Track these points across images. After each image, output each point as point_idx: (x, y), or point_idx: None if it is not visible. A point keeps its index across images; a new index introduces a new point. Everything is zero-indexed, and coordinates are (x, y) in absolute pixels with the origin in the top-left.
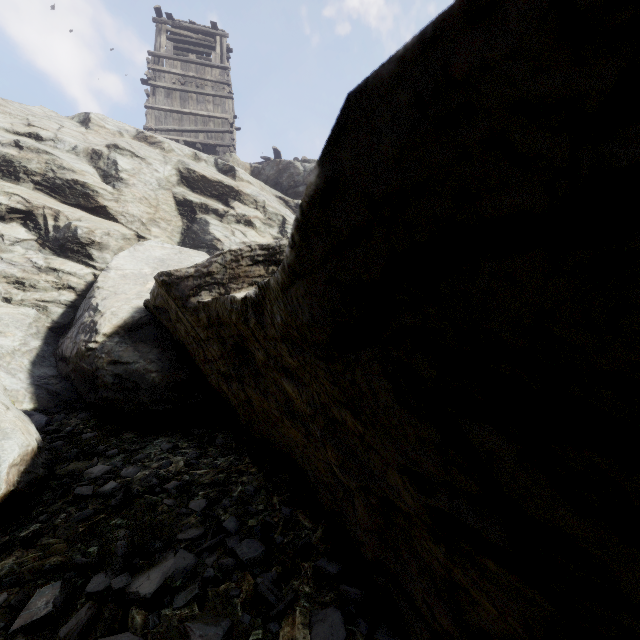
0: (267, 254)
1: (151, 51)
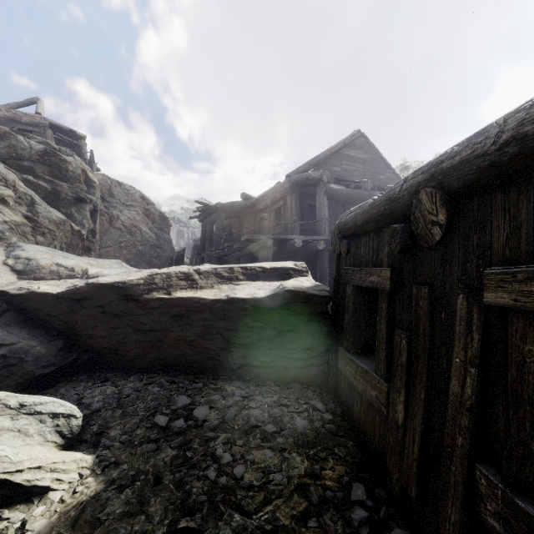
0: (185, 276)
1: None
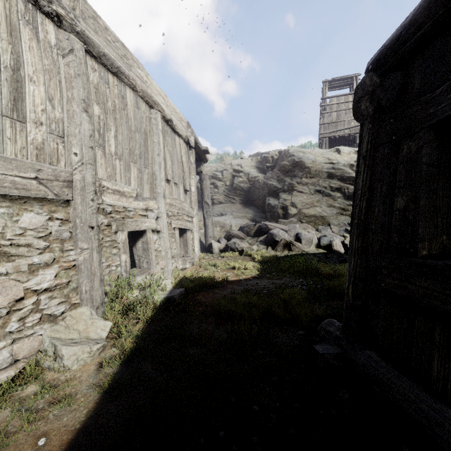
0: None
1: (322, 98)
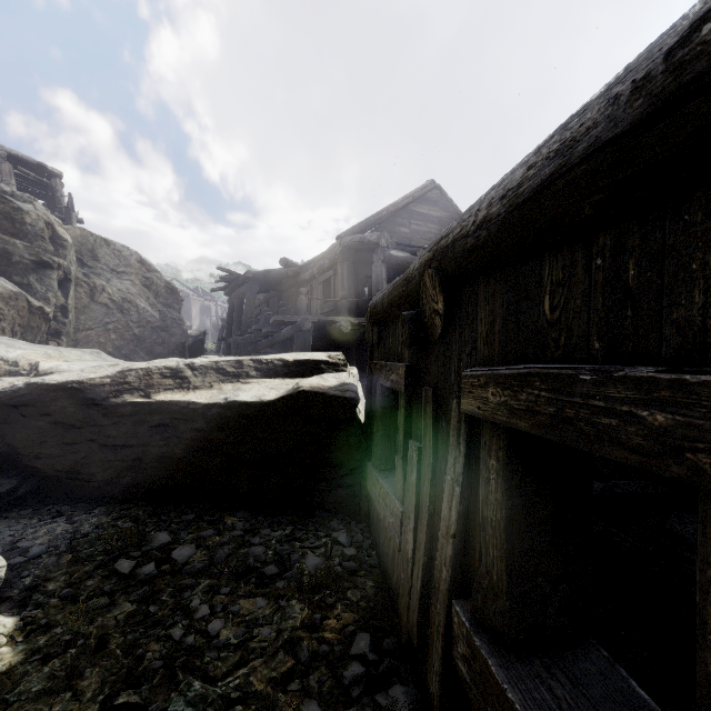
0: (173, 372)
1: None
